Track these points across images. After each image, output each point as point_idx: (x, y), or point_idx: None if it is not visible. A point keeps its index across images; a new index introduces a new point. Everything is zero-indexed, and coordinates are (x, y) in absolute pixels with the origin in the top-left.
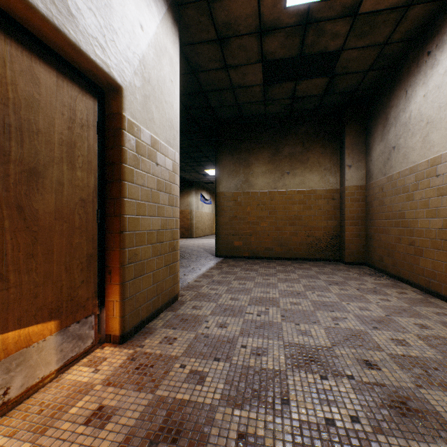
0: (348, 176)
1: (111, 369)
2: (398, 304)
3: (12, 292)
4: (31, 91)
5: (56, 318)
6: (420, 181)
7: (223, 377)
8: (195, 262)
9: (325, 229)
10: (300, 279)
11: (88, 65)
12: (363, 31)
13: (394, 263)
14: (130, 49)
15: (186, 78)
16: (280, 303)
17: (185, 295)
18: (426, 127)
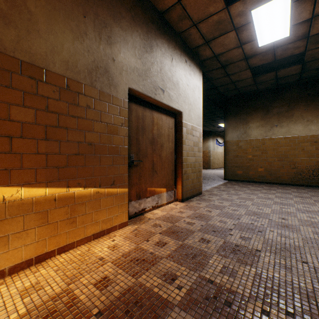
0: None
1: (180, 206)
2: None
3: (158, 178)
4: (161, 123)
5: (166, 188)
6: None
7: (218, 212)
8: (210, 181)
9: (307, 164)
10: (276, 193)
11: (173, 110)
12: (318, 40)
13: None
14: (184, 97)
15: (205, 84)
16: (254, 200)
17: (205, 193)
18: None
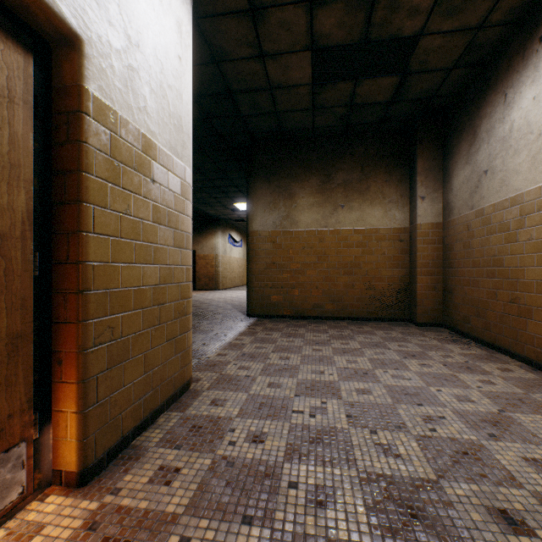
0: (420, 210)
1: None
2: (508, 389)
3: None
4: None
5: None
6: (528, 216)
7: None
8: (219, 324)
9: (390, 280)
10: (363, 350)
11: None
12: (453, 5)
13: (486, 326)
14: None
15: (205, 71)
16: (341, 391)
17: (202, 379)
18: (537, 141)
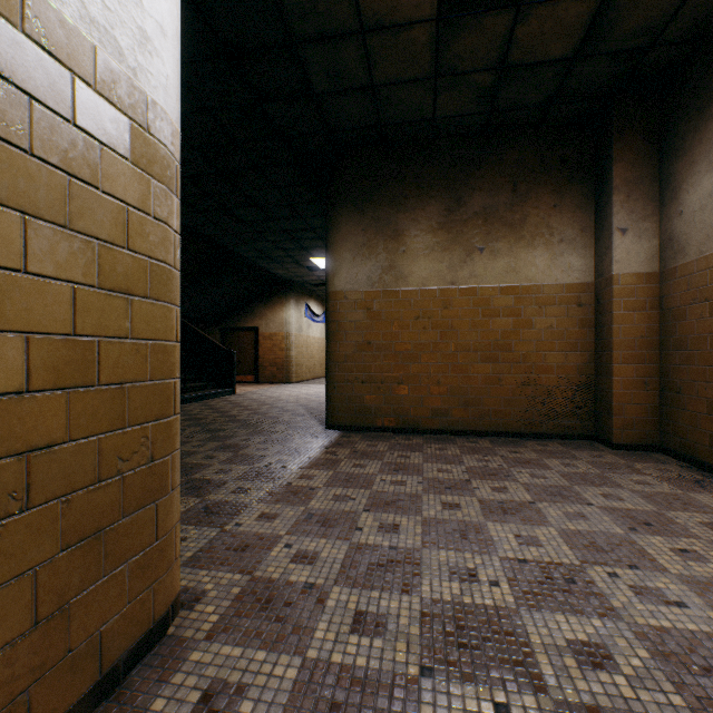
0: (619, 252)
1: None
2: None
3: None
4: None
5: None
6: None
7: None
8: (279, 443)
9: (561, 370)
10: (540, 506)
11: None
12: None
13: None
14: None
15: None
16: (536, 654)
17: (206, 594)
18: None
